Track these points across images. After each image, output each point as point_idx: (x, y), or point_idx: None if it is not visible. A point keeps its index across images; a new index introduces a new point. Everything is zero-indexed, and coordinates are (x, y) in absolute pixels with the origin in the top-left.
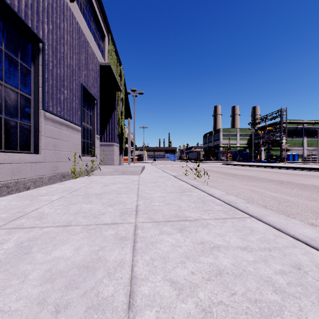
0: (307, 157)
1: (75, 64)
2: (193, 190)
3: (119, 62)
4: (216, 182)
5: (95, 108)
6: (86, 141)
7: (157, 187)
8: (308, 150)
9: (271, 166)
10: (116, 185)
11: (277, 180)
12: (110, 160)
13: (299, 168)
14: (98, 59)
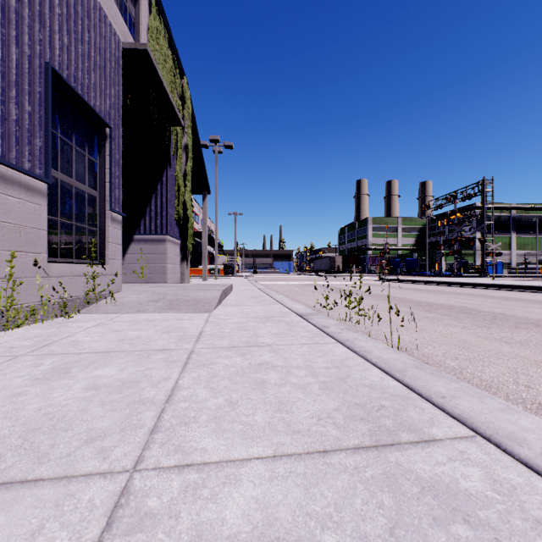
0: (518, 268)
1: None
2: (416, 413)
3: (180, 69)
4: (405, 328)
5: (107, 148)
6: (77, 225)
7: (253, 382)
8: (519, 256)
9: (477, 283)
10: (101, 366)
11: None
12: (159, 272)
13: (539, 289)
14: (118, 32)
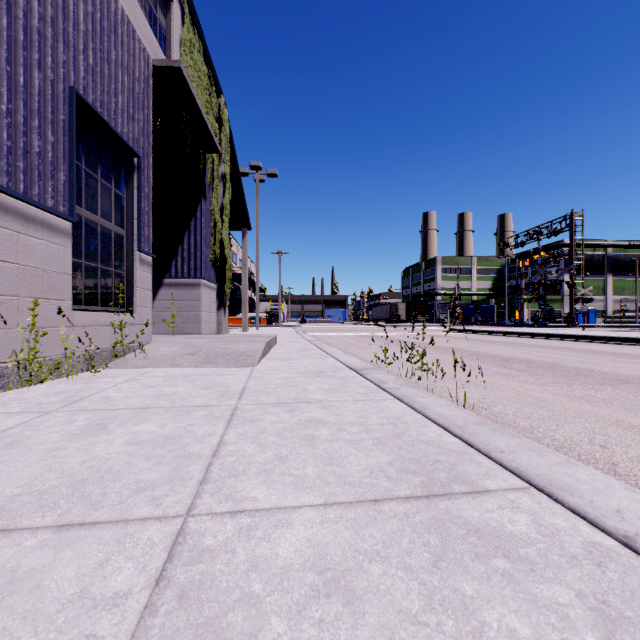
0: (614, 316)
1: (38, 11)
2: (472, 467)
3: (217, 86)
4: (474, 385)
5: (136, 180)
6: (103, 268)
7: (303, 438)
8: (615, 302)
9: (563, 335)
10: (140, 422)
11: (636, 378)
12: (192, 322)
13: (635, 341)
14: (147, 48)
